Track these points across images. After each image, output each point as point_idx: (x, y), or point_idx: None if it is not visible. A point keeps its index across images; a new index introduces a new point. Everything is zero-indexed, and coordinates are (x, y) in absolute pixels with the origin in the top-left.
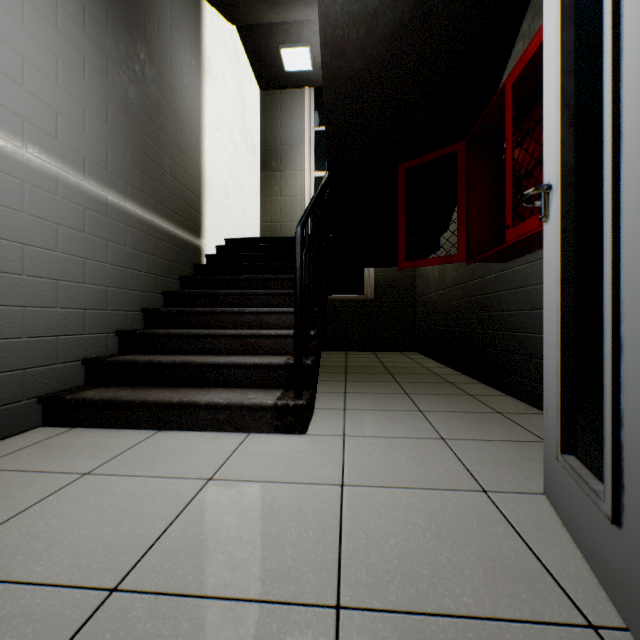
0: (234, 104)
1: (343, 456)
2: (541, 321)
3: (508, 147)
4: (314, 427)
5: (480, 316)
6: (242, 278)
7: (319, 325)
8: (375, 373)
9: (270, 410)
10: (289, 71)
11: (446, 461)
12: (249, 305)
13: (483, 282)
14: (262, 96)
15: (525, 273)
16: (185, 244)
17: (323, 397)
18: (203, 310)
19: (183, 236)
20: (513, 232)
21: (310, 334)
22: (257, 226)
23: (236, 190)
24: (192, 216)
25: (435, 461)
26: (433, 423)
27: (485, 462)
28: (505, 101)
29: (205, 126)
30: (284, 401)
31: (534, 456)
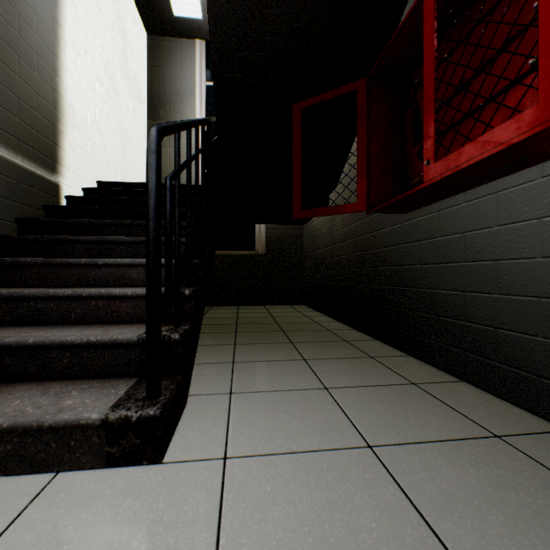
0: (111, 33)
1: (218, 528)
2: (453, 276)
3: (428, 66)
4: (180, 440)
5: (374, 271)
6: (106, 223)
7: (200, 281)
8: (267, 331)
9: (97, 428)
10: (178, 16)
11: (395, 513)
12: (111, 256)
13: (377, 236)
14: (149, 40)
15: (431, 223)
16: (28, 177)
17: (204, 372)
18: (33, 261)
19: (24, 166)
20: (437, 167)
21: (184, 294)
22: (143, 176)
23: (114, 130)
24: (41, 144)
25: (378, 516)
26: (347, 411)
27: (452, 505)
28: (423, 13)
29: (65, 40)
30: (122, 412)
31: (505, 475)
